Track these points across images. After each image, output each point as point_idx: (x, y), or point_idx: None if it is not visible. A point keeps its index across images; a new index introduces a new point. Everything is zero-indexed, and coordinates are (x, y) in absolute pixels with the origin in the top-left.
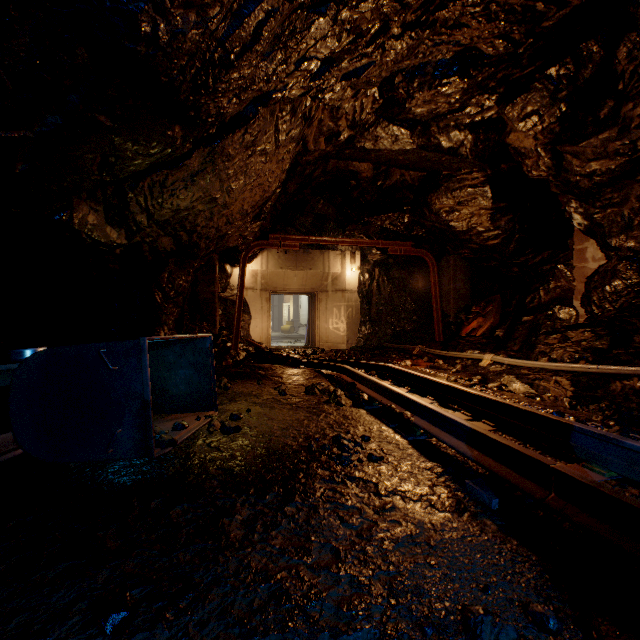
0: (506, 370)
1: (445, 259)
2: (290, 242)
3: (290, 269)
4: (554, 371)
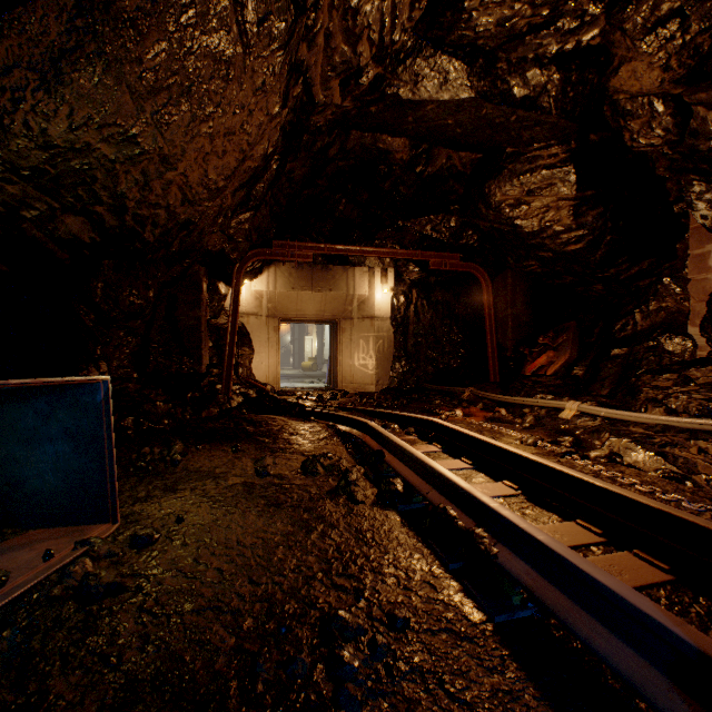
0: (607, 427)
1: (501, 277)
2: (300, 251)
3: (304, 290)
4: (689, 431)
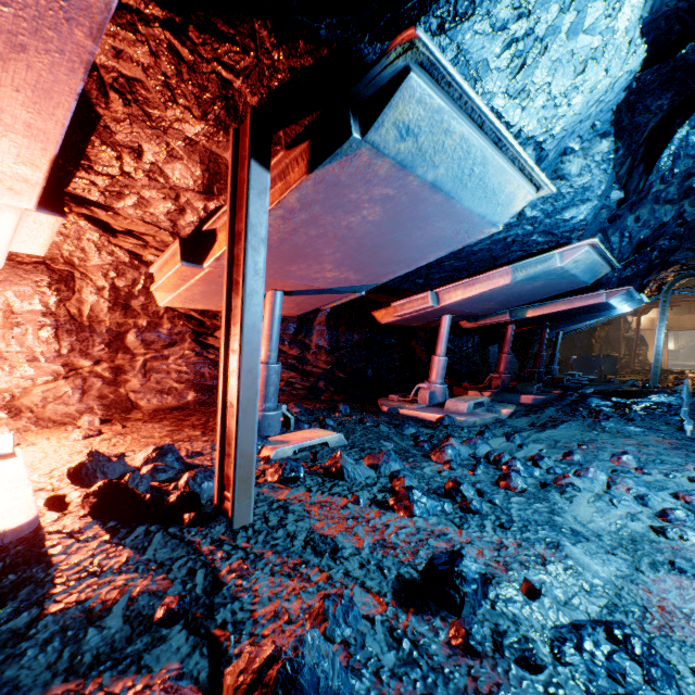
0: None
1: None
2: (673, 303)
3: (683, 314)
4: None
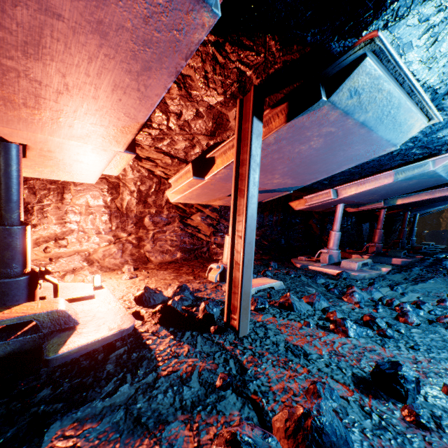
0: None
1: None
2: None
3: None
4: None
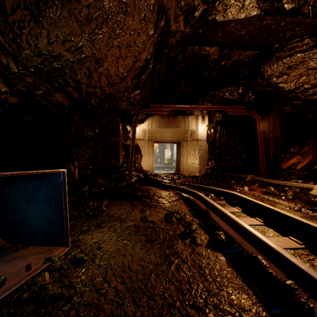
0: None
1: (266, 117)
2: (163, 109)
3: (165, 127)
4: None
